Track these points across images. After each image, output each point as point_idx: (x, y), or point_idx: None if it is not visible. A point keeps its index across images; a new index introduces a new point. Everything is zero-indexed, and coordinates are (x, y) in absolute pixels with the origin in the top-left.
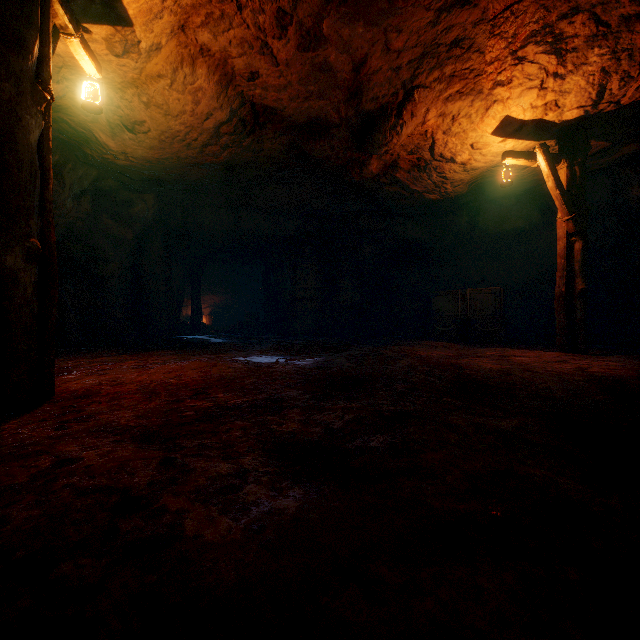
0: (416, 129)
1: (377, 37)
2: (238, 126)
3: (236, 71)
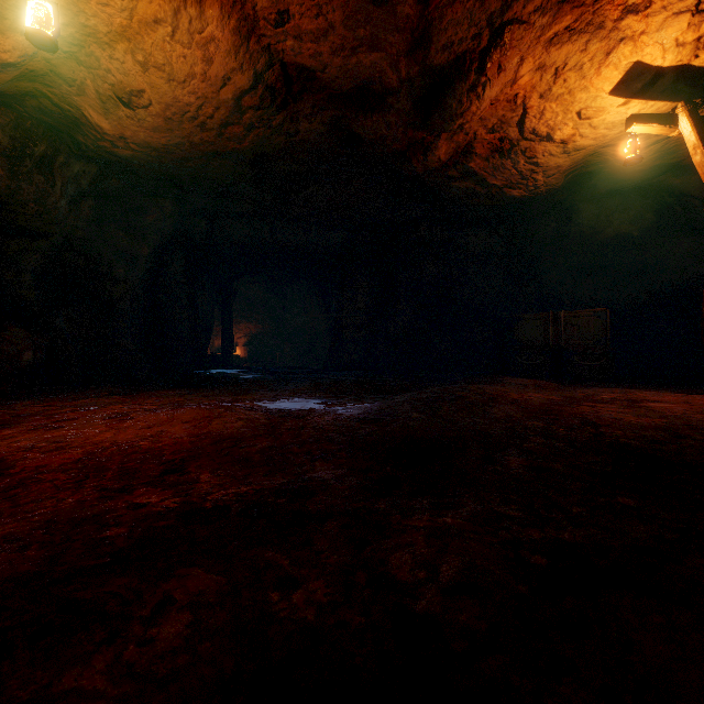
0: (503, 91)
1: None
2: (265, 97)
3: (259, 12)
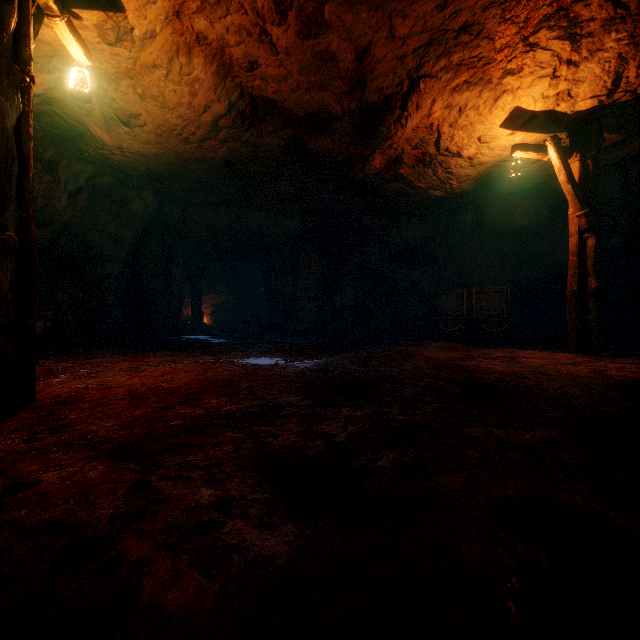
0: (421, 122)
1: (381, 23)
2: (237, 119)
3: (234, 61)
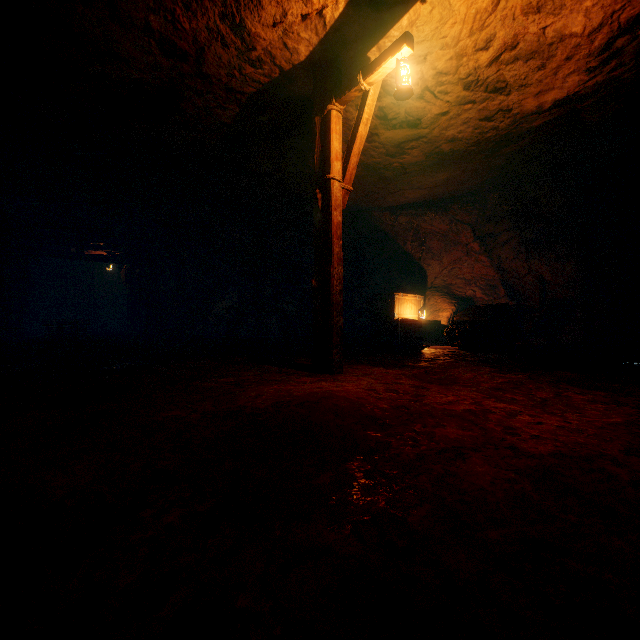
0: None
1: None
2: None
3: None
